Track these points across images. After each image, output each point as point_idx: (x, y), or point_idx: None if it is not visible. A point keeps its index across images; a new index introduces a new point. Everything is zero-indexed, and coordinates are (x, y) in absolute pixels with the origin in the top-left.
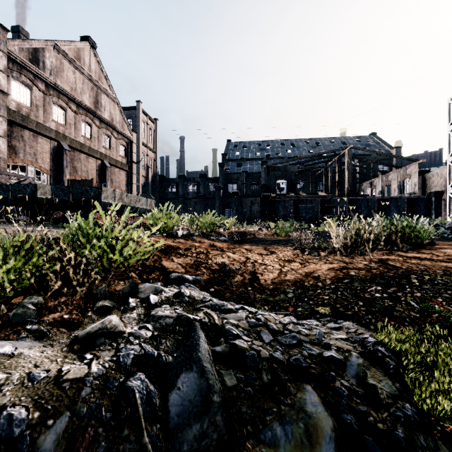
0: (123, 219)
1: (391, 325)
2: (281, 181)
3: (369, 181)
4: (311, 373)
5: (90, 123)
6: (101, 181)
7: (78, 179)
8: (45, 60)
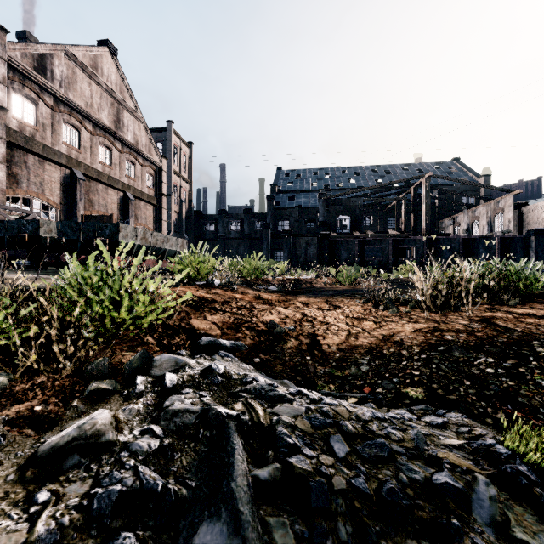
0: (136, 263)
1: (522, 421)
2: (343, 217)
3: (451, 217)
4: (418, 517)
5: (109, 147)
6: (123, 217)
7: (94, 214)
8: (54, 68)
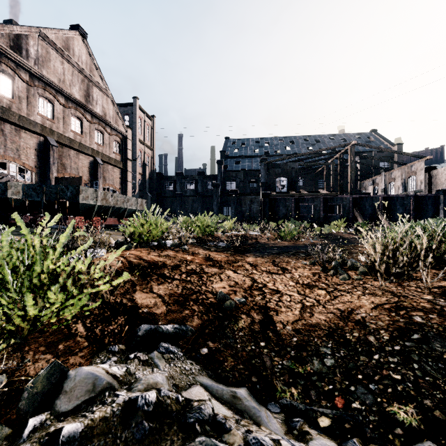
0: (63, 240)
1: None
2: (281, 178)
3: (370, 179)
4: None
5: (80, 118)
6: (93, 178)
7: (67, 176)
8: (29, 48)
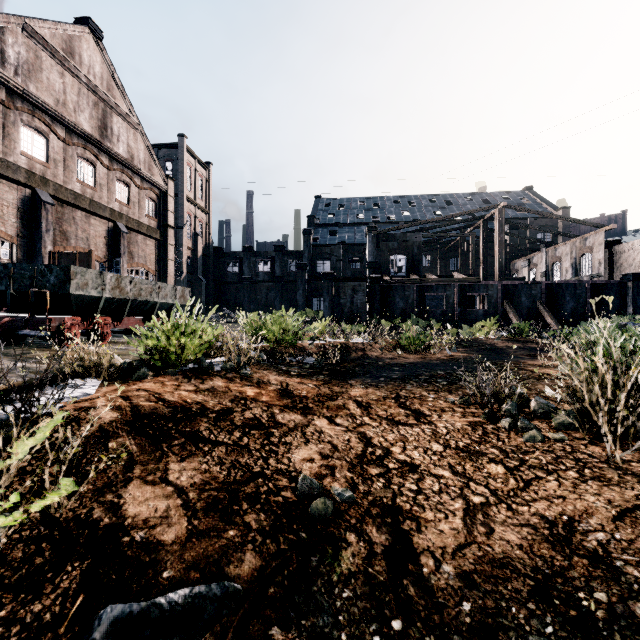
0: None
1: None
2: (398, 256)
3: (525, 258)
4: None
5: (92, 161)
6: (112, 255)
7: (70, 251)
8: (5, 48)
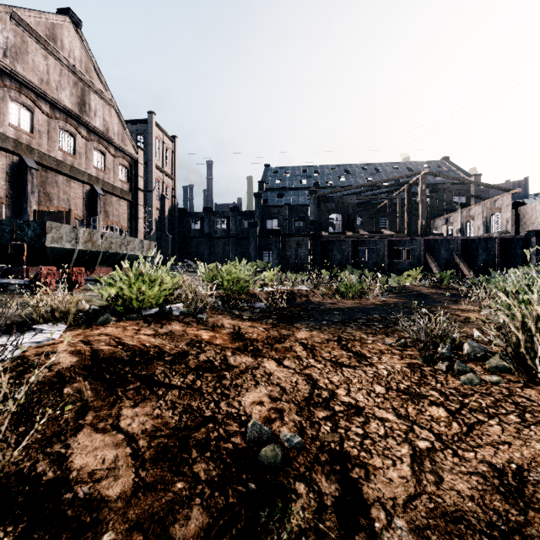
0: None
1: None
2: (335, 215)
3: (443, 217)
4: None
5: (72, 133)
6: (90, 214)
7: (53, 210)
8: None
